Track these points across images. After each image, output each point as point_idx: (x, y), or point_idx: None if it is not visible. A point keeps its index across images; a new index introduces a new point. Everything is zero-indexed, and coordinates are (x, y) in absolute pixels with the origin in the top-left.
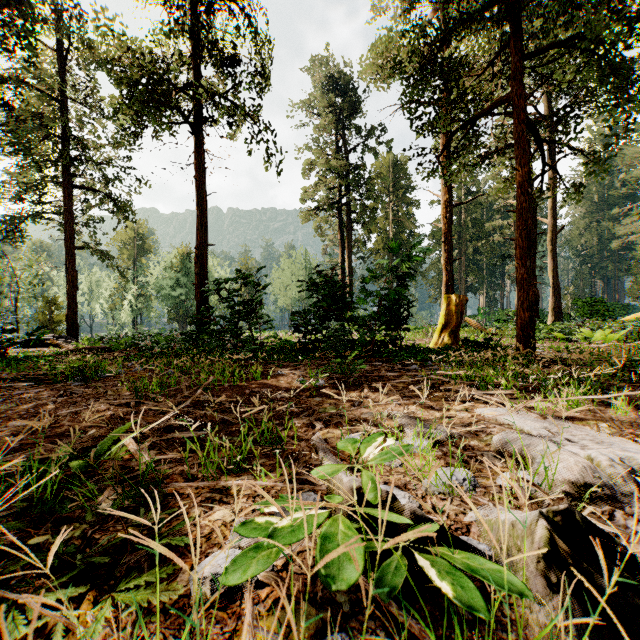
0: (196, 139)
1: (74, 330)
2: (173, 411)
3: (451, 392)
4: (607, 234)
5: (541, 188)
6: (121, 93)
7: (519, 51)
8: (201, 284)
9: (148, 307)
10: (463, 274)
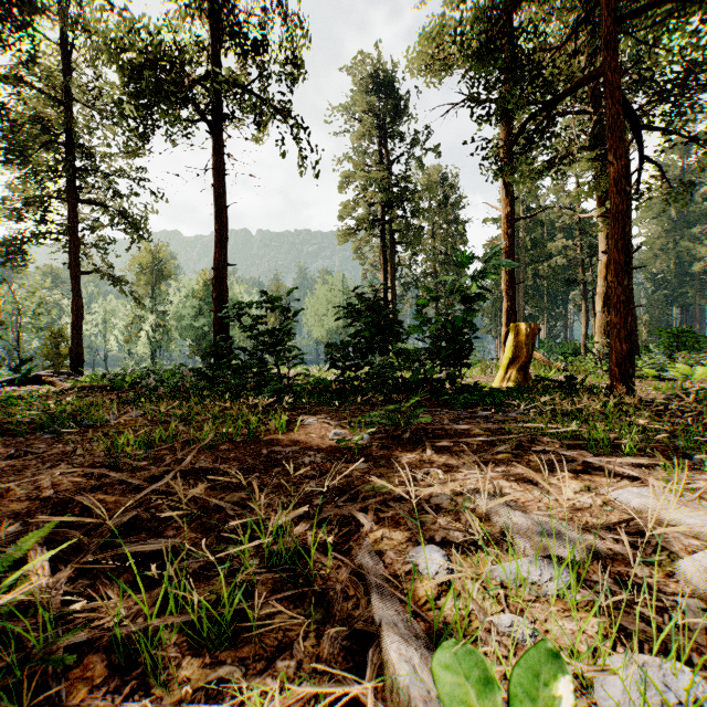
0: (214, 140)
1: (79, 365)
2: (140, 495)
3: (548, 455)
4: (686, 256)
5: (637, 189)
6: (121, 80)
7: (614, 12)
8: (220, 311)
9: (167, 339)
10: (521, 301)
